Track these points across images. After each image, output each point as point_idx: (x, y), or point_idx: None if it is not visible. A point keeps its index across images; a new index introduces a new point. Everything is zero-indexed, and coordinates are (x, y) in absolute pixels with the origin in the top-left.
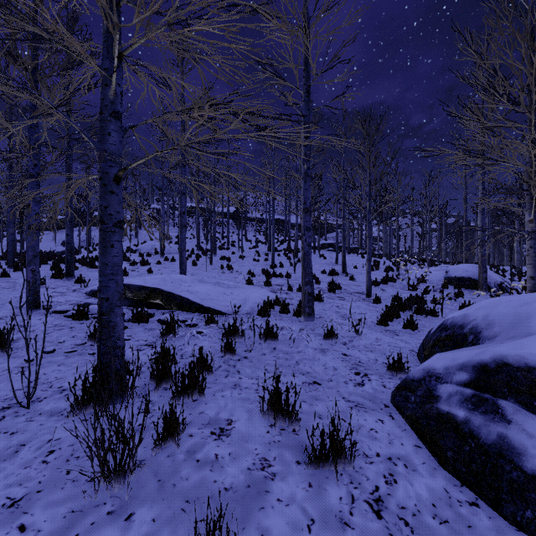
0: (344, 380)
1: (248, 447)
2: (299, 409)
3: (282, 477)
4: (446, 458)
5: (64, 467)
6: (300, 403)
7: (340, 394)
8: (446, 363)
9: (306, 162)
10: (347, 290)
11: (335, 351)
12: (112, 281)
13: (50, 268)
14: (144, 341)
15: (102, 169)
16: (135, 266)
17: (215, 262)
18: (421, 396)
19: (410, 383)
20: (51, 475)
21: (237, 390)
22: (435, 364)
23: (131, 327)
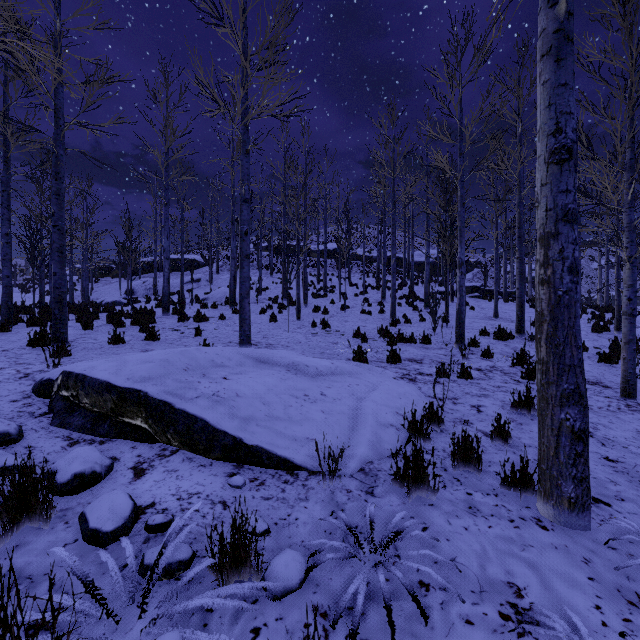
0: None
1: None
2: None
3: None
4: None
5: None
6: None
7: None
8: None
9: None
10: None
11: None
12: None
13: (50, 327)
14: None
15: None
16: (184, 323)
17: (305, 316)
18: None
19: None
20: None
21: None
22: None
23: None
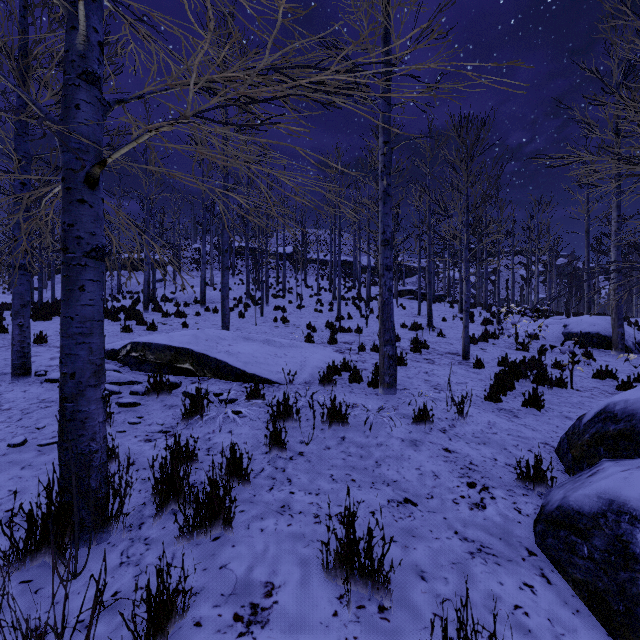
0: (452, 497)
1: None
2: (389, 572)
3: None
4: None
5: None
6: (391, 561)
7: (449, 525)
8: None
9: (386, 177)
10: (437, 349)
11: (432, 444)
12: (81, 346)
13: None
14: (159, 425)
15: (66, 164)
16: (168, 319)
17: (267, 313)
18: (605, 550)
19: (574, 519)
20: None
21: (285, 517)
22: (622, 490)
23: (146, 404)
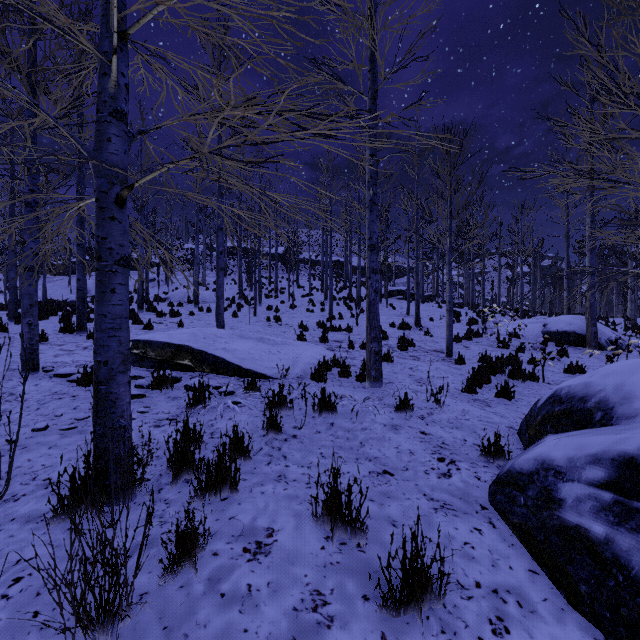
0: (424, 469)
1: (294, 573)
2: (366, 515)
3: (343, 623)
4: (579, 594)
5: (30, 606)
6: (367, 507)
7: (420, 490)
8: (570, 453)
9: (373, 187)
10: (423, 347)
11: (410, 428)
12: (113, 339)
13: (59, 320)
14: (165, 414)
15: (99, 187)
16: (162, 318)
17: (260, 313)
18: (535, 498)
19: (517, 478)
20: (10, 619)
21: (282, 484)
22: (552, 453)
23: (151, 396)
